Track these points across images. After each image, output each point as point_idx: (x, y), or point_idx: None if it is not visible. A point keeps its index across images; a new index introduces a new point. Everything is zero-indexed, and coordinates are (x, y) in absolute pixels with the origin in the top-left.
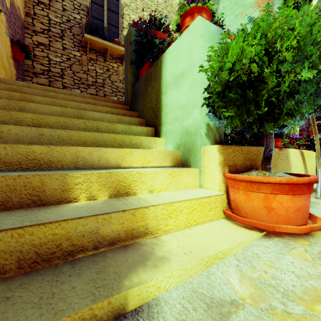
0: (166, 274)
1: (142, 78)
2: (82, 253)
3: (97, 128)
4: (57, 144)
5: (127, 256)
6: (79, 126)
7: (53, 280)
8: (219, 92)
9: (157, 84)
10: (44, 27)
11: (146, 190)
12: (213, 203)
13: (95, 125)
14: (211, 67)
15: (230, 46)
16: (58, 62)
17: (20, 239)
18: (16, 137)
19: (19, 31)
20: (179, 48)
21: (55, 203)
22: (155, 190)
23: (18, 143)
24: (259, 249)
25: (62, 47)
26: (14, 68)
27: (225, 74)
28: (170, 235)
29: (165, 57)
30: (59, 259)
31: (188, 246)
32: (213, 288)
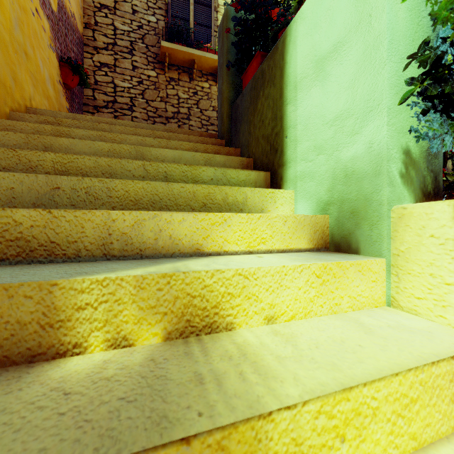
0: None
1: (246, 87)
2: None
3: (165, 176)
4: (86, 205)
5: None
6: (135, 173)
7: None
8: None
9: (276, 87)
10: (108, 41)
11: (258, 316)
12: None
13: (162, 169)
14: None
15: None
16: (126, 88)
17: None
18: (9, 193)
19: (75, 48)
20: None
21: (22, 361)
22: (280, 315)
23: (14, 206)
24: None
25: (131, 67)
26: (65, 99)
27: None
28: None
29: (293, 29)
30: None
31: None
32: None
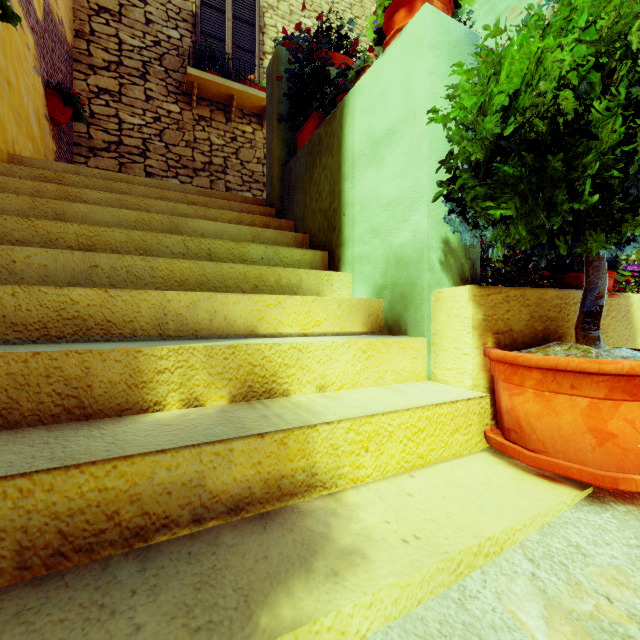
0: (362, 598)
1: (301, 150)
2: (165, 531)
3: (208, 253)
4: (127, 286)
5: (268, 542)
6: (173, 250)
7: (93, 602)
8: (477, 164)
9: (334, 159)
10: (111, 58)
11: (310, 385)
12: (463, 417)
13: (205, 246)
14: (459, 108)
15: (507, 55)
16: (137, 126)
17: (24, 503)
18: (42, 271)
19: (63, 66)
20: (381, 80)
21: (113, 414)
22: (330, 385)
23: (47, 285)
24: (580, 532)
25: (144, 97)
26: (51, 139)
27: (494, 121)
28: (367, 491)
29: (351, 101)
30: (114, 547)
31: (410, 520)
32: (479, 639)
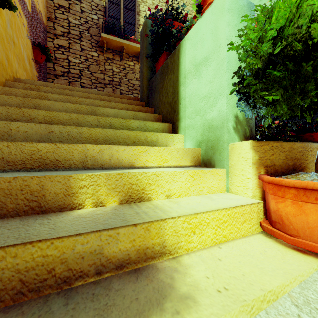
0: None
1: (158, 71)
2: (80, 279)
3: (110, 125)
4: (68, 141)
5: (138, 288)
6: (92, 123)
7: None
8: (257, 72)
9: (175, 75)
10: (64, 30)
11: (162, 195)
12: (248, 214)
13: (108, 121)
14: (247, 39)
15: (276, 6)
16: (77, 63)
17: (0, 264)
18: (25, 134)
19: (41, 35)
20: (200, 31)
21: (56, 210)
22: (173, 195)
23: (27, 141)
24: None
25: (80, 49)
26: (35, 70)
27: (268, 46)
28: (194, 256)
29: (184, 44)
30: (52, 288)
31: (221, 276)
32: None
